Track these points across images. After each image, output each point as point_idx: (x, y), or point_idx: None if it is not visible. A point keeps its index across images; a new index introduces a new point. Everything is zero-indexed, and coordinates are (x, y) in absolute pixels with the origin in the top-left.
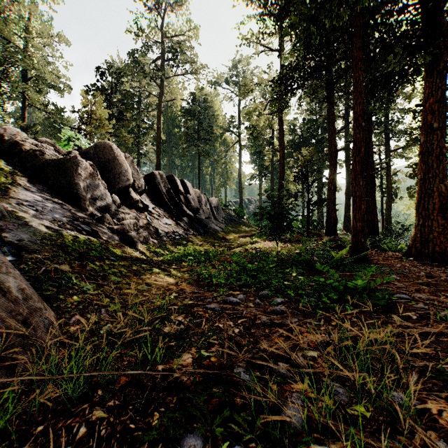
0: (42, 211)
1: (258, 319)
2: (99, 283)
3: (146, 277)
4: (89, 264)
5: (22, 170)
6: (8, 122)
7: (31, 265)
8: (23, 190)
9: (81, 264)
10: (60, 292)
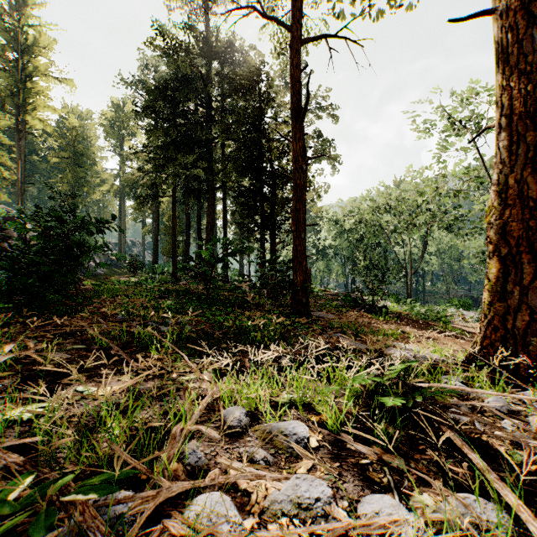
0: None
1: None
2: None
3: None
4: None
5: None
6: None
7: None
8: None
9: None
10: None
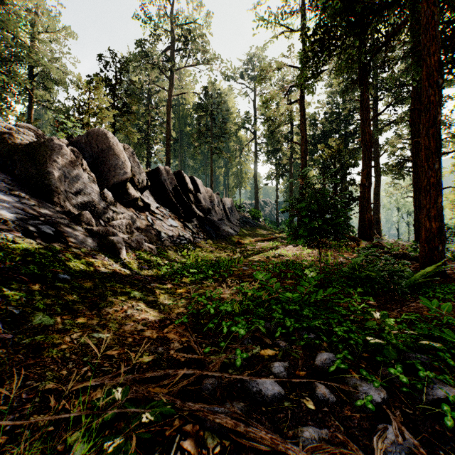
0: None
1: None
2: None
3: (112, 310)
4: (3, 292)
5: None
6: None
7: None
8: None
9: None
10: None
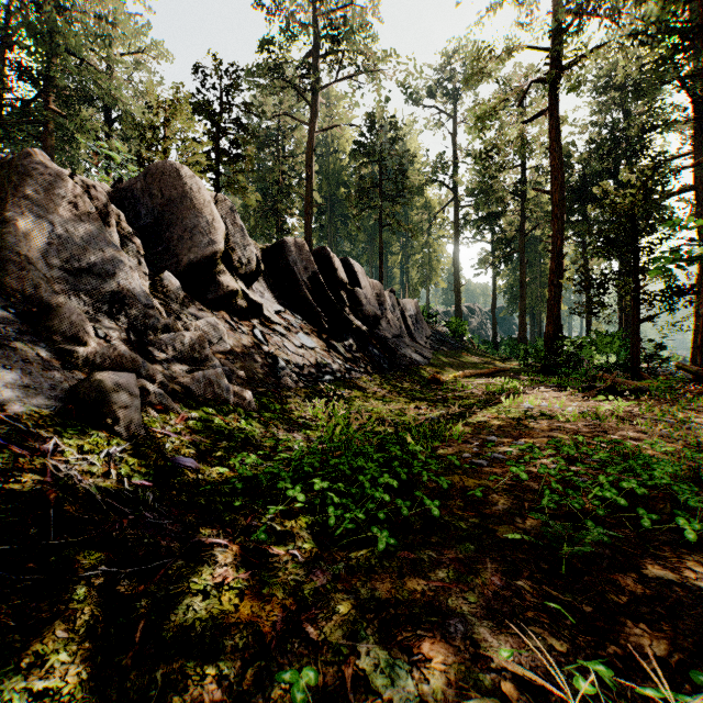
0: None
1: None
2: None
3: None
4: None
5: None
6: None
7: None
8: None
9: None
10: None
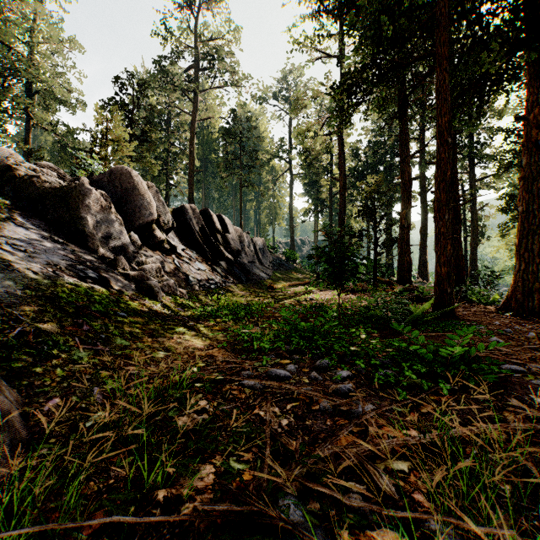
0: (33, 251)
1: (316, 403)
2: (98, 349)
3: (166, 339)
4: (87, 323)
5: (15, 201)
6: (10, 147)
7: (1, 325)
8: (11, 225)
9: (76, 323)
10: (38, 364)
